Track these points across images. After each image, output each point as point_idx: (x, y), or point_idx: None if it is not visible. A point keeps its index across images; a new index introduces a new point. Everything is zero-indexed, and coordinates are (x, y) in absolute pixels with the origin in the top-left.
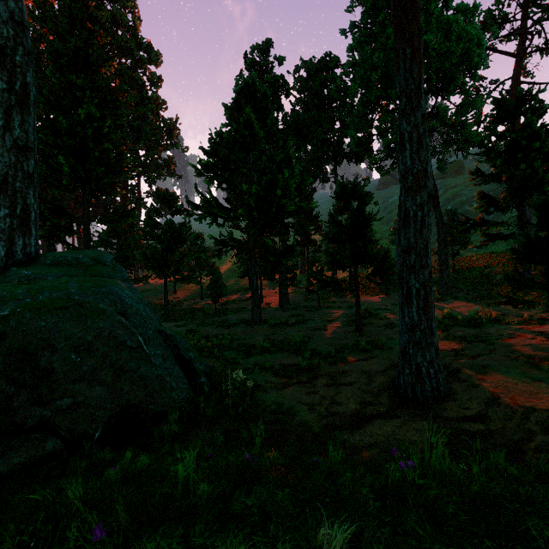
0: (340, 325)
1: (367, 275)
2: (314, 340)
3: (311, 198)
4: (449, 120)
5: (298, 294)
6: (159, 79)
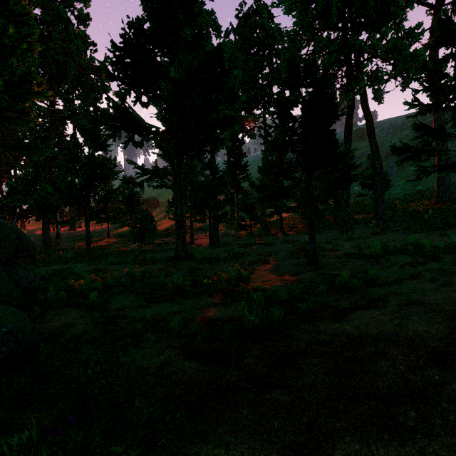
0: (284, 258)
1: (323, 189)
2: (255, 275)
3: (241, 148)
4: (389, 42)
5: (229, 237)
6: (87, 16)
